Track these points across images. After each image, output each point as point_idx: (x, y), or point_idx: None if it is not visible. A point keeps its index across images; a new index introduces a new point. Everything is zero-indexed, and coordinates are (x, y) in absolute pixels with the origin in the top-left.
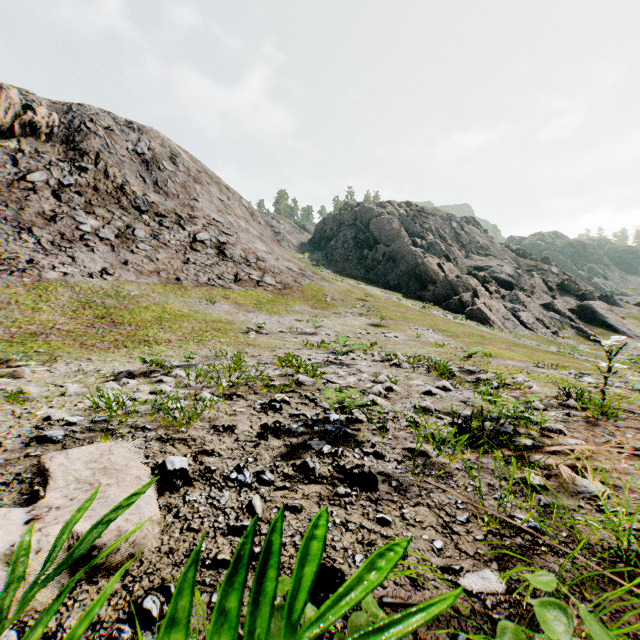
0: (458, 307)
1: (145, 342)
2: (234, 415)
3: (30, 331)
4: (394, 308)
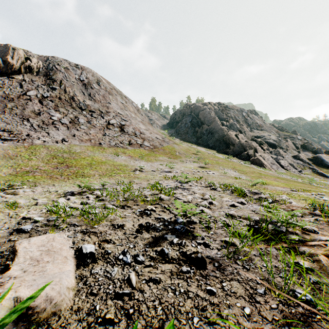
0: (246, 157)
1: (82, 176)
2: (124, 218)
3: (26, 170)
4: (212, 158)
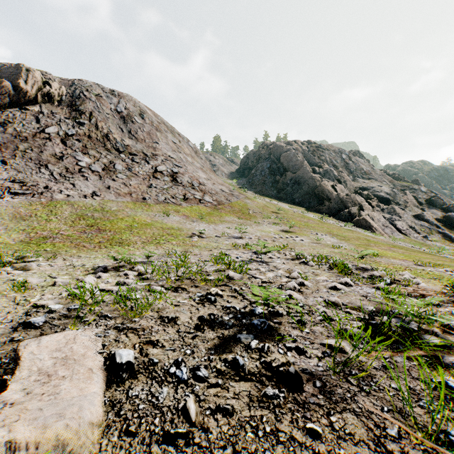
0: (347, 217)
1: (119, 244)
2: (178, 306)
3: (42, 235)
4: (299, 218)
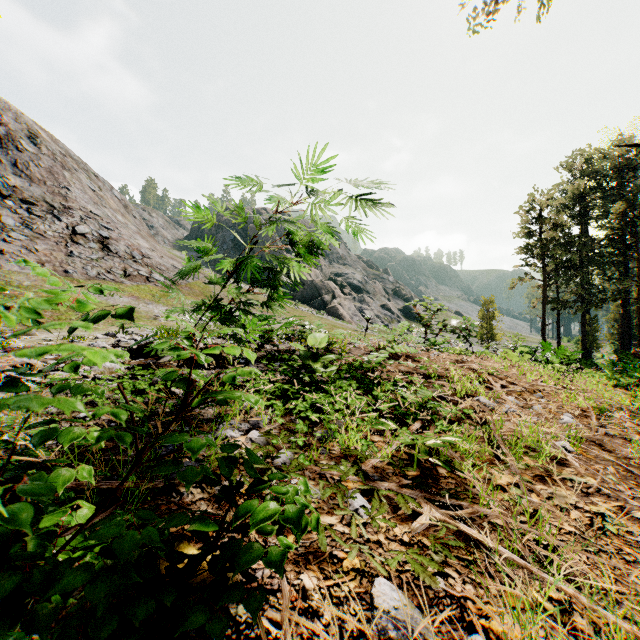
0: (321, 305)
1: None
2: None
3: None
4: None
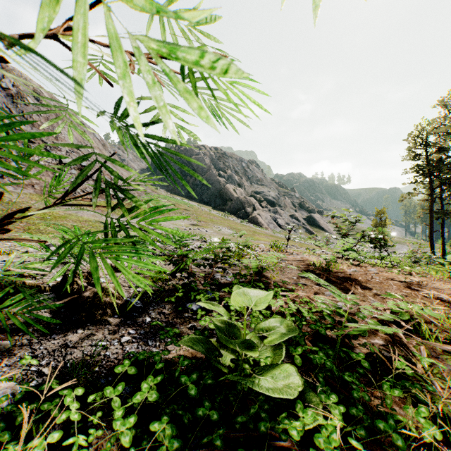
0: (244, 216)
1: (41, 233)
2: None
3: None
4: (206, 215)
